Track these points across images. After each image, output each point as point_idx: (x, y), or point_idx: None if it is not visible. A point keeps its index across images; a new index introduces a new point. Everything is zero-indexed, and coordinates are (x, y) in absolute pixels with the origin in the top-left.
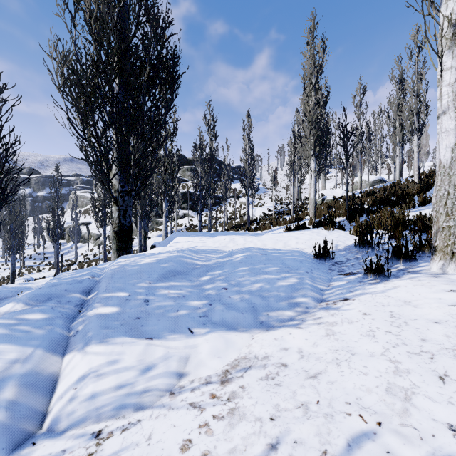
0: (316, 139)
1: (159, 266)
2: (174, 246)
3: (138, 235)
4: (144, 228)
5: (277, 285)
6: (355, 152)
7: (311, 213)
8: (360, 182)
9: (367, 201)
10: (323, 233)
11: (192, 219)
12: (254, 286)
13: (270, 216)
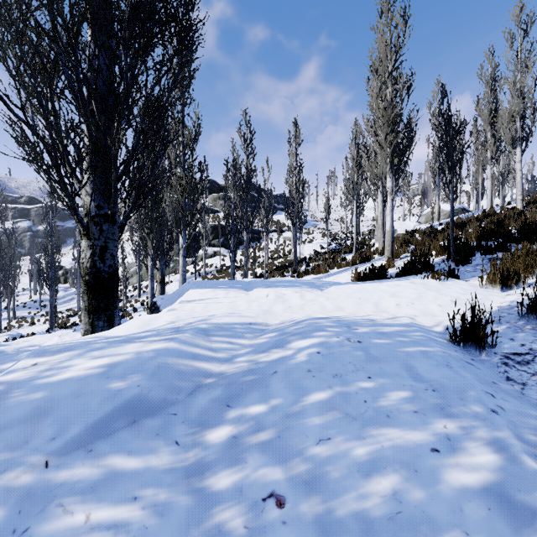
0: (395, 146)
1: (102, 390)
2: (172, 315)
3: (149, 280)
4: (161, 270)
5: (447, 487)
6: (431, 173)
7: (386, 251)
8: (438, 211)
9: (464, 235)
10: (432, 285)
11: (224, 259)
12: (372, 488)
13: (323, 254)
